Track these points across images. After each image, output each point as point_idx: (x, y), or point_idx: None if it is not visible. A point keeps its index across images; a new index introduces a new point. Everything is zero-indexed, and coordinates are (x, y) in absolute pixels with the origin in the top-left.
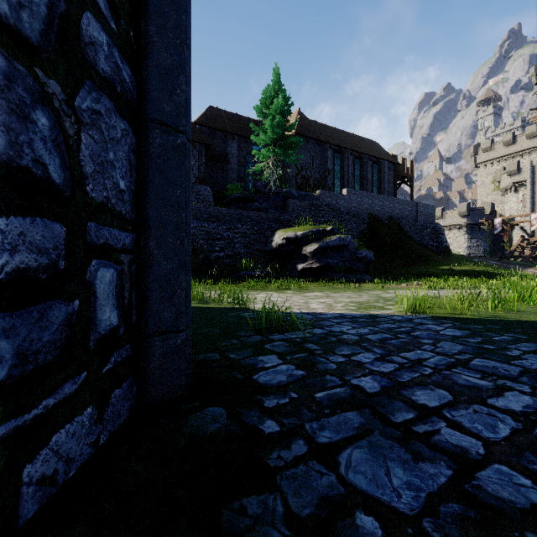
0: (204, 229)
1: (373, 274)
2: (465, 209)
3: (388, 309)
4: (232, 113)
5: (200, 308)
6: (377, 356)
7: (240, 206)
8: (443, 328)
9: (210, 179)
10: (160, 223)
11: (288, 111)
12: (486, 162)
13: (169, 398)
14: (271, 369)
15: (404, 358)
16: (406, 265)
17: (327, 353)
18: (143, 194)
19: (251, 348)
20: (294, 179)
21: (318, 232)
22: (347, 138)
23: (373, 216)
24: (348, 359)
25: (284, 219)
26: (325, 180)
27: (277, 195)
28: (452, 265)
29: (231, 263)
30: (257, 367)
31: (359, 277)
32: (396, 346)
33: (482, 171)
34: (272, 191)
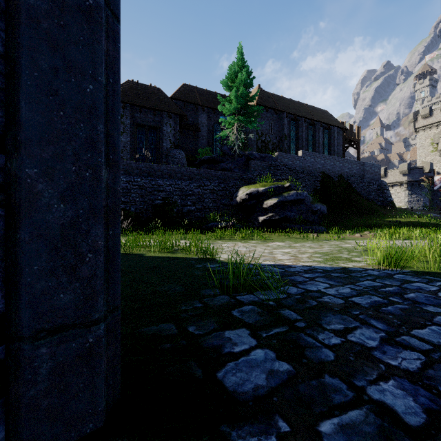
0: (178, 186)
1: (326, 225)
2: (406, 168)
3: (356, 261)
4: (202, 89)
5: (168, 258)
6: (382, 334)
7: (209, 167)
8: (437, 288)
9: (183, 144)
10: (50, 136)
11: (250, 84)
12: (425, 126)
13: (71, 440)
14: (242, 358)
15: (423, 341)
16: (355, 217)
17: (313, 327)
18: (15, 81)
19: (215, 316)
20: (255, 144)
21: (277, 188)
22: (301, 108)
23: (325, 175)
24: (345, 340)
25: (246, 177)
26: (282, 144)
27: (240, 156)
28: (398, 217)
29: (201, 216)
30: (222, 352)
31: (314, 228)
32: (398, 316)
33: (421, 135)
34: (236, 154)
